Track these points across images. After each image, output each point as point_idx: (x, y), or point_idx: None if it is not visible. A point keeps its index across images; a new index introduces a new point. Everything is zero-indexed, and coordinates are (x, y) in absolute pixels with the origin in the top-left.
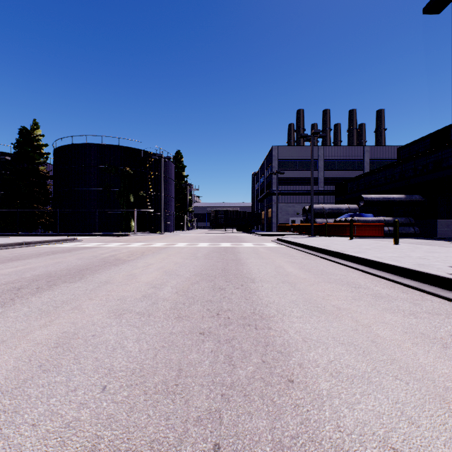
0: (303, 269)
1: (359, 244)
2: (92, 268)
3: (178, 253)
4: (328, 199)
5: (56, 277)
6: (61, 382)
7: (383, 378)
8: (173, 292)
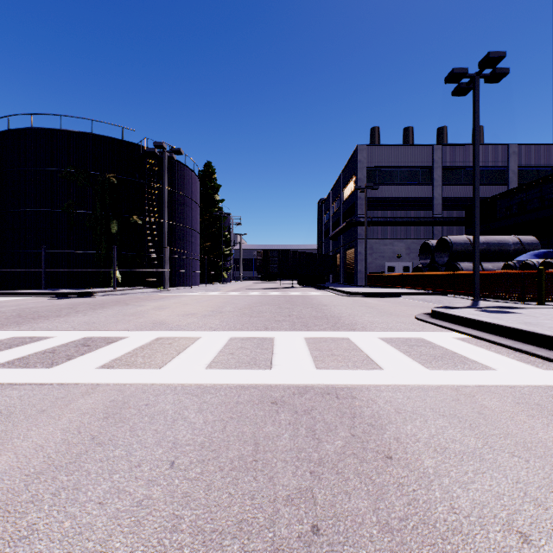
0: None
1: None
2: None
3: None
4: (449, 232)
5: None
6: None
7: None
8: None
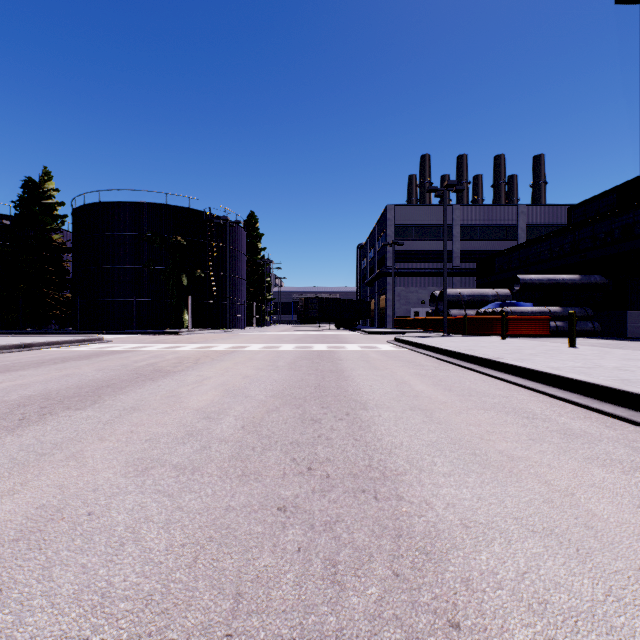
0: (440, 386)
1: (517, 346)
2: (115, 385)
3: (249, 360)
4: (467, 282)
5: (56, 401)
6: (0, 628)
7: (635, 619)
8: (237, 427)
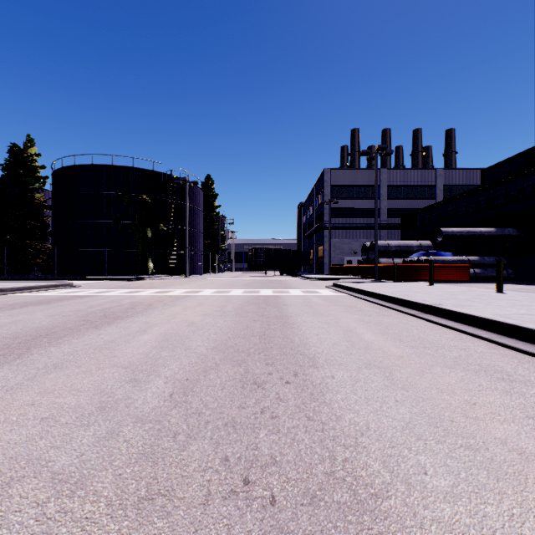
0: (388, 335)
1: (448, 291)
2: (54, 334)
3: (199, 305)
4: (393, 234)
5: None
6: None
7: None
8: (164, 395)
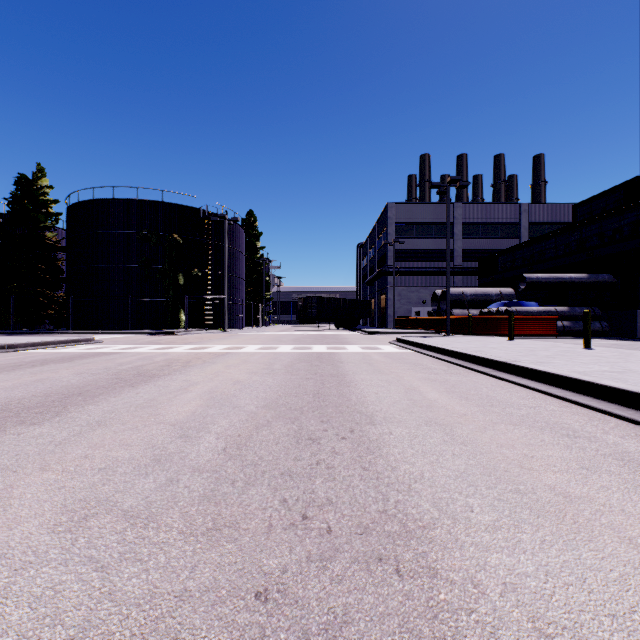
0: (454, 394)
1: (528, 347)
2: (88, 392)
3: (243, 362)
4: (469, 281)
5: (12, 413)
6: None
7: None
8: (217, 449)
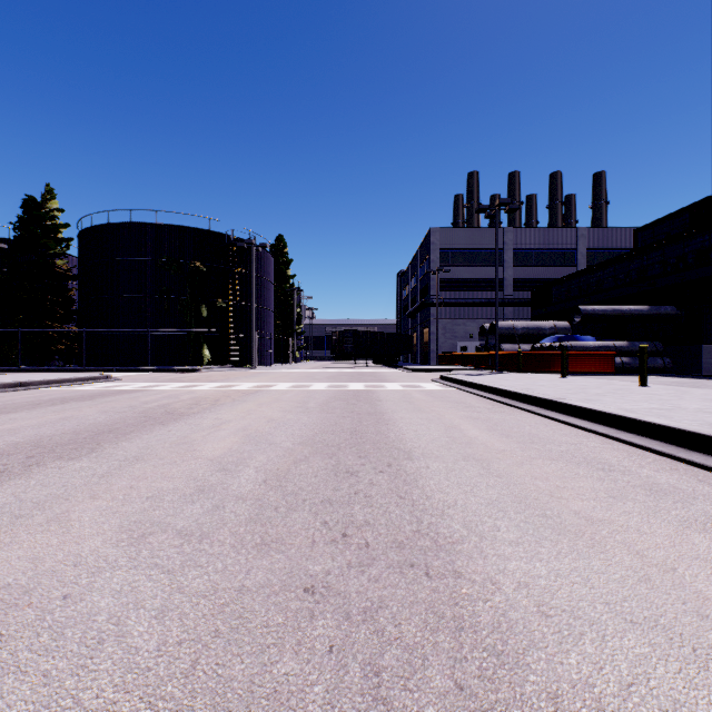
0: (496, 431)
1: (580, 385)
2: (119, 430)
3: (275, 401)
4: (520, 313)
5: (46, 449)
6: None
7: None
8: (258, 481)
